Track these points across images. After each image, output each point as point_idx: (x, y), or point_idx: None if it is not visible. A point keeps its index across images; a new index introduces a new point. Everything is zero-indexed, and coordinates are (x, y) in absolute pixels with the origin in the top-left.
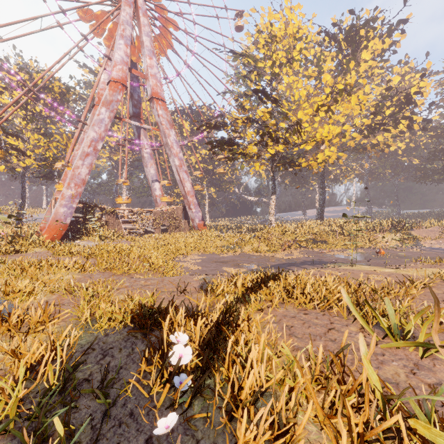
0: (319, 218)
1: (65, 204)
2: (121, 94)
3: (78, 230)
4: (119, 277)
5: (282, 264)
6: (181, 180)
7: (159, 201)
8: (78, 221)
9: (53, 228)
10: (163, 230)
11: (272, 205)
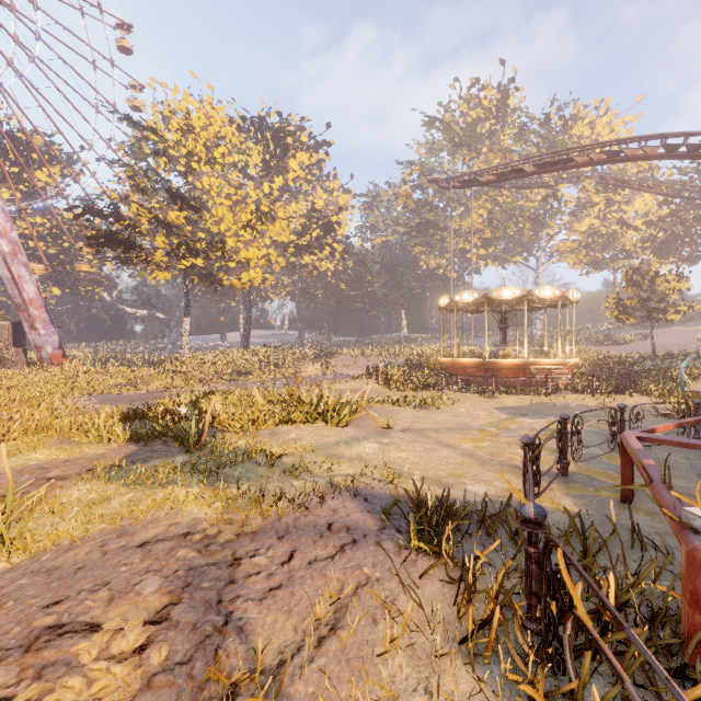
0: (244, 346)
1: None
2: None
3: None
4: None
5: None
6: (15, 278)
7: None
8: None
9: None
10: None
11: (187, 329)
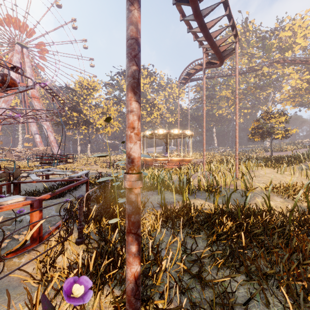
0: None
1: None
2: (13, 96)
3: None
4: None
5: None
6: (48, 135)
7: (39, 144)
8: None
9: None
10: None
11: (88, 148)
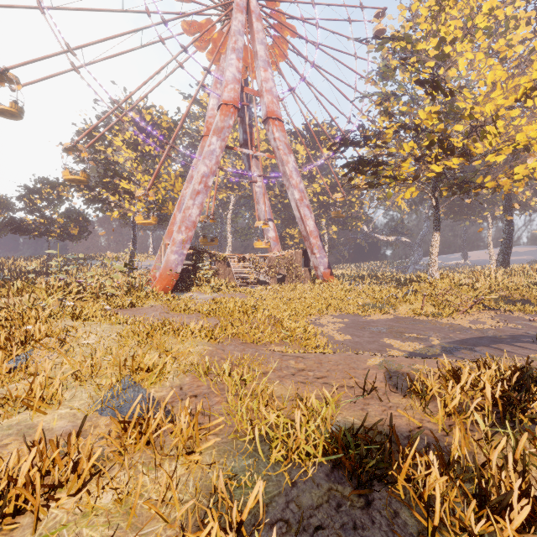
0: (502, 265)
1: (176, 250)
2: (232, 118)
3: (188, 280)
4: (250, 346)
5: (479, 339)
6: (302, 217)
7: (273, 244)
8: (188, 270)
9: (164, 278)
10: (277, 280)
11: (435, 246)
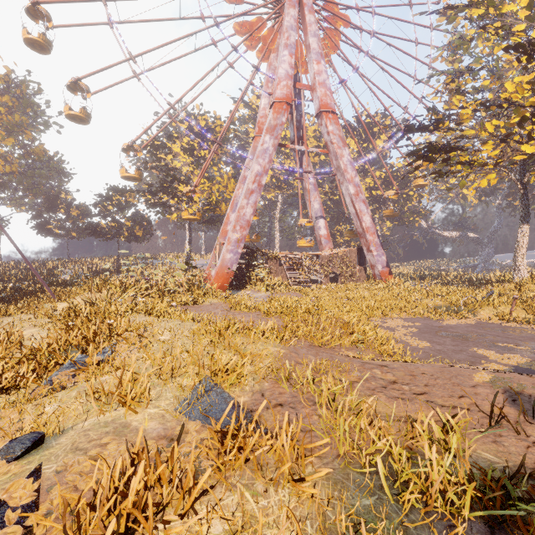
0: None
1: (231, 249)
2: (285, 115)
3: (242, 278)
4: (319, 350)
5: None
6: (357, 212)
7: (324, 242)
8: (242, 268)
9: (220, 276)
10: (329, 279)
11: (523, 240)
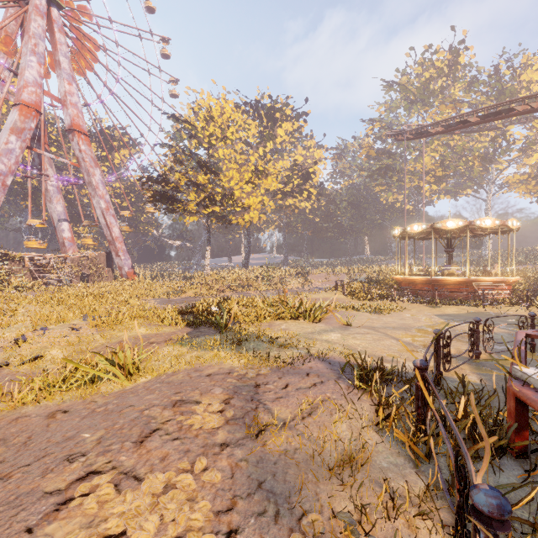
0: (245, 266)
1: None
2: (34, 121)
3: None
4: None
5: None
6: (108, 224)
7: (69, 245)
8: None
9: None
10: None
11: (208, 255)
